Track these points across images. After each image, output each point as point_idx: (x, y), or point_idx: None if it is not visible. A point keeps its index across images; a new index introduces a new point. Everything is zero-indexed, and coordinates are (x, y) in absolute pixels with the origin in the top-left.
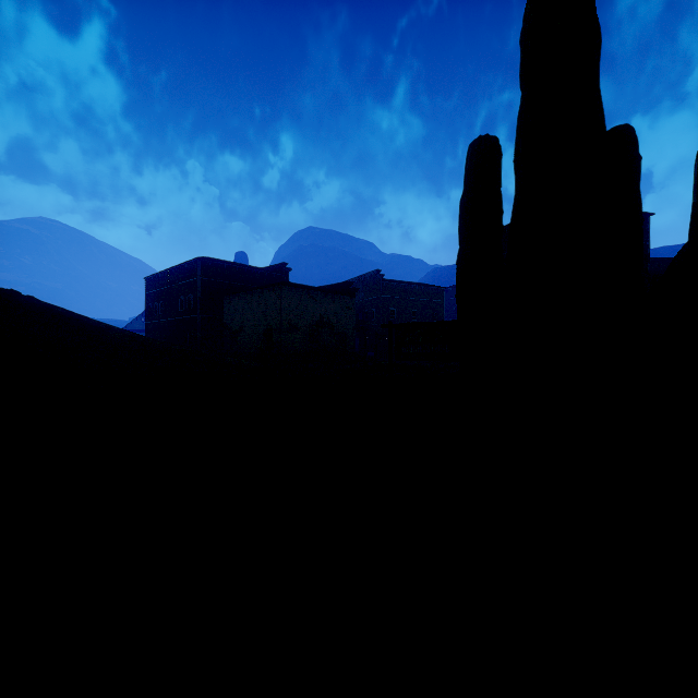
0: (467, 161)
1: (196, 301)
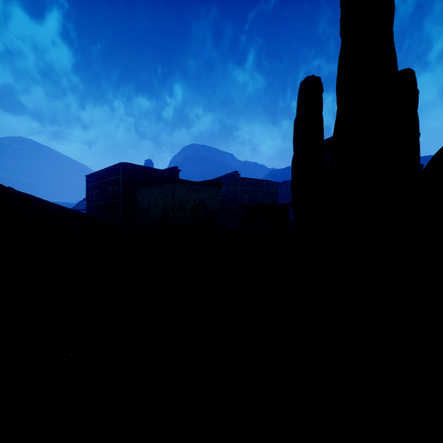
0: (299, 94)
1: (119, 191)
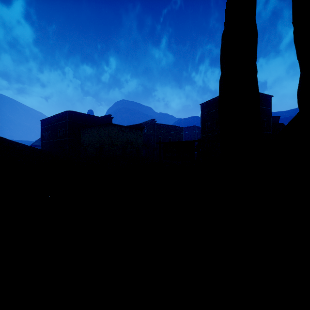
0: (228, 3)
1: (66, 131)
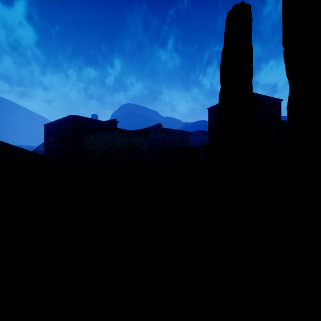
0: (226, 23)
1: (70, 136)
